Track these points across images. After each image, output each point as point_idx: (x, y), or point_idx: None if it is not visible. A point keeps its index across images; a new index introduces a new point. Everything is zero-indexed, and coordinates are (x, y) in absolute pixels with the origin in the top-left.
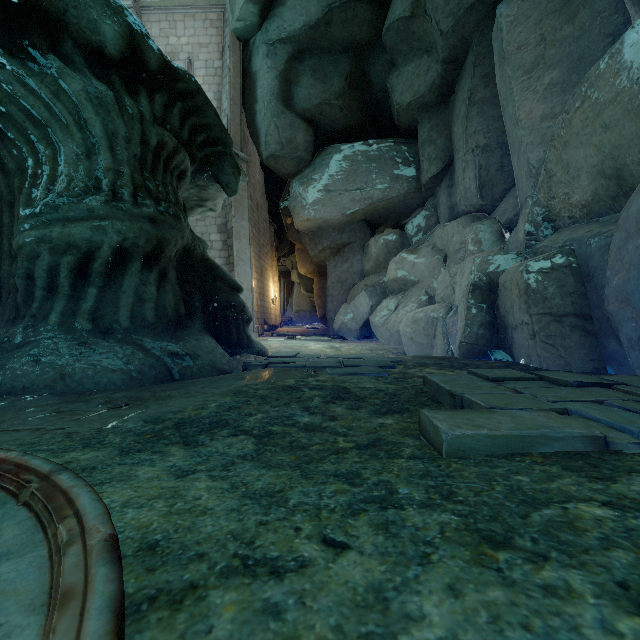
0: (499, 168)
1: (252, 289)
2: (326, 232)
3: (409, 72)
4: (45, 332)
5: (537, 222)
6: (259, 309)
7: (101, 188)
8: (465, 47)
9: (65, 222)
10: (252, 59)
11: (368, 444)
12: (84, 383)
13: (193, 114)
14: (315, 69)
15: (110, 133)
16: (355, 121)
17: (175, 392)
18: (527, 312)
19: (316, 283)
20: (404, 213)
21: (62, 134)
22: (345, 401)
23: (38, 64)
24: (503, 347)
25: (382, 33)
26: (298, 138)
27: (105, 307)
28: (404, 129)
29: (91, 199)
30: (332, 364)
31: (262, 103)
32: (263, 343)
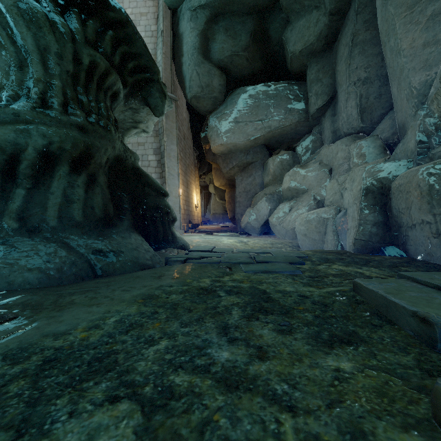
0: (377, 96)
1: (179, 197)
2: (235, 154)
3: (301, 26)
4: None
5: (429, 131)
6: (185, 212)
7: (29, 95)
8: None
9: None
10: (179, 23)
11: None
12: None
13: (124, 43)
14: (227, 28)
15: (42, 48)
16: (257, 69)
17: (81, 296)
18: (430, 212)
19: (227, 193)
20: (294, 139)
21: None
22: (270, 315)
23: None
24: (396, 244)
25: None
26: (214, 82)
27: (33, 207)
28: (295, 73)
29: (18, 104)
30: (245, 260)
31: (187, 56)
32: (186, 238)
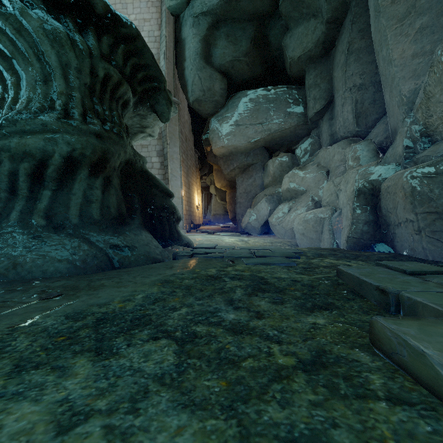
0: (372, 102)
1: (182, 197)
2: (236, 156)
3: (299, 33)
4: (6, 227)
5: (415, 137)
6: (187, 212)
7: (54, 107)
8: (345, 9)
9: (22, 134)
10: (182, 29)
11: (313, 361)
12: (33, 271)
13: (134, 55)
14: (228, 34)
15: (64, 64)
16: (257, 73)
17: (109, 281)
18: (412, 211)
19: (228, 194)
20: (294, 141)
21: (24, 64)
22: (266, 293)
23: (4, 6)
24: (385, 241)
25: (279, 4)
26: (215, 86)
27: (58, 207)
28: (294, 78)
29: (45, 116)
30: (246, 254)
31: (189, 61)
32: (190, 237)
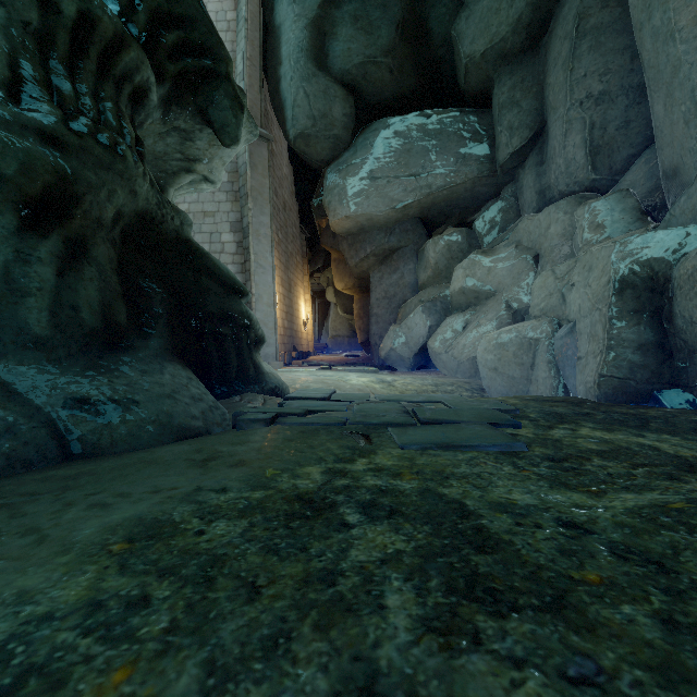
0: (622, 125)
1: (275, 304)
2: (370, 234)
3: (484, 8)
4: None
5: None
6: (286, 332)
7: None
8: None
9: None
10: (275, 8)
11: None
12: None
13: None
14: (356, 16)
15: None
16: (408, 88)
17: None
18: None
19: (357, 301)
20: (470, 208)
21: None
22: (513, 619)
23: None
24: (685, 384)
25: None
26: (334, 110)
27: None
28: (472, 96)
29: None
30: (396, 417)
31: (288, 63)
32: (285, 375)
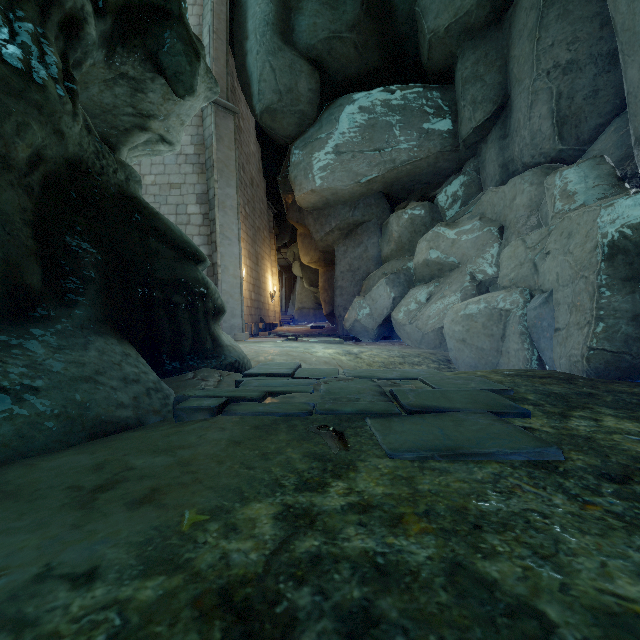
0: (590, 94)
1: (241, 276)
2: (334, 209)
3: None
4: None
5: None
6: (253, 304)
7: None
8: None
9: None
10: None
11: None
12: None
13: None
14: None
15: None
16: (372, 64)
17: None
18: None
19: (322, 274)
20: (432, 183)
21: None
22: None
23: None
24: None
25: None
26: (300, 85)
27: None
28: (435, 73)
29: None
30: (373, 402)
31: (254, 37)
32: (249, 347)
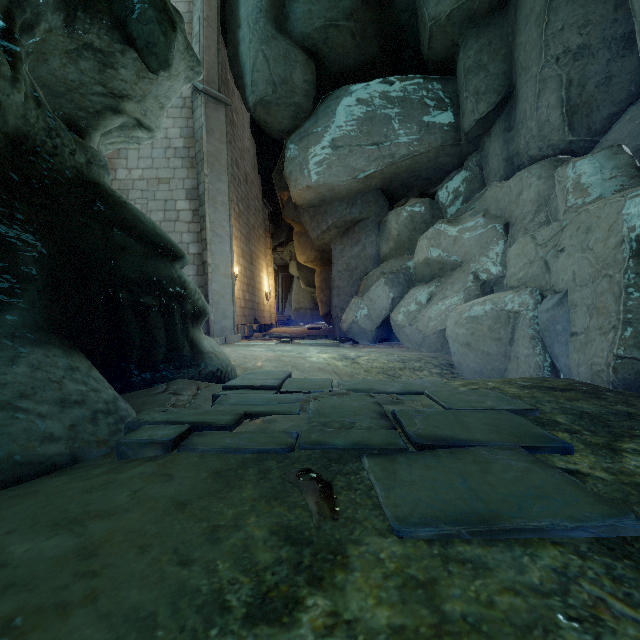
0: (603, 81)
1: (232, 275)
2: (331, 206)
3: None
4: None
5: None
6: (247, 304)
7: None
8: None
9: None
10: None
11: None
12: None
13: None
14: None
15: None
16: (370, 55)
17: None
18: None
19: (318, 274)
20: (432, 179)
21: None
22: None
23: None
24: None
25: None
26: (295, 76)
27: None
28: (436, 64)
29: None
30: (372, 430)
31: (246, 25)
32: (237, 352)
